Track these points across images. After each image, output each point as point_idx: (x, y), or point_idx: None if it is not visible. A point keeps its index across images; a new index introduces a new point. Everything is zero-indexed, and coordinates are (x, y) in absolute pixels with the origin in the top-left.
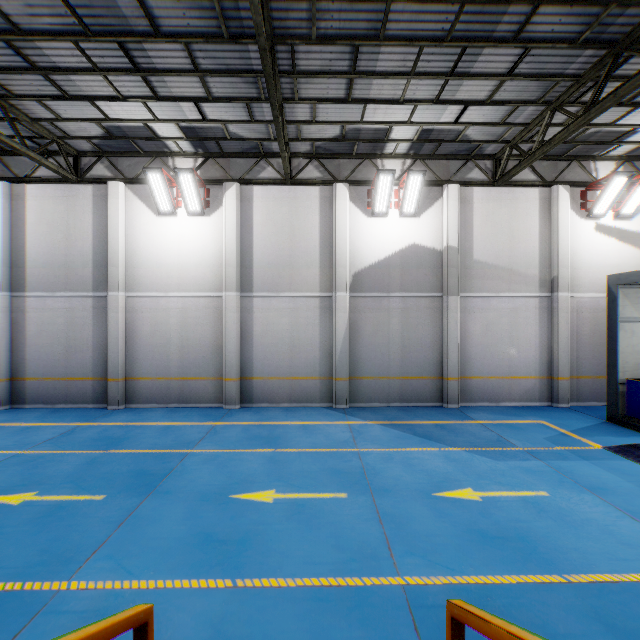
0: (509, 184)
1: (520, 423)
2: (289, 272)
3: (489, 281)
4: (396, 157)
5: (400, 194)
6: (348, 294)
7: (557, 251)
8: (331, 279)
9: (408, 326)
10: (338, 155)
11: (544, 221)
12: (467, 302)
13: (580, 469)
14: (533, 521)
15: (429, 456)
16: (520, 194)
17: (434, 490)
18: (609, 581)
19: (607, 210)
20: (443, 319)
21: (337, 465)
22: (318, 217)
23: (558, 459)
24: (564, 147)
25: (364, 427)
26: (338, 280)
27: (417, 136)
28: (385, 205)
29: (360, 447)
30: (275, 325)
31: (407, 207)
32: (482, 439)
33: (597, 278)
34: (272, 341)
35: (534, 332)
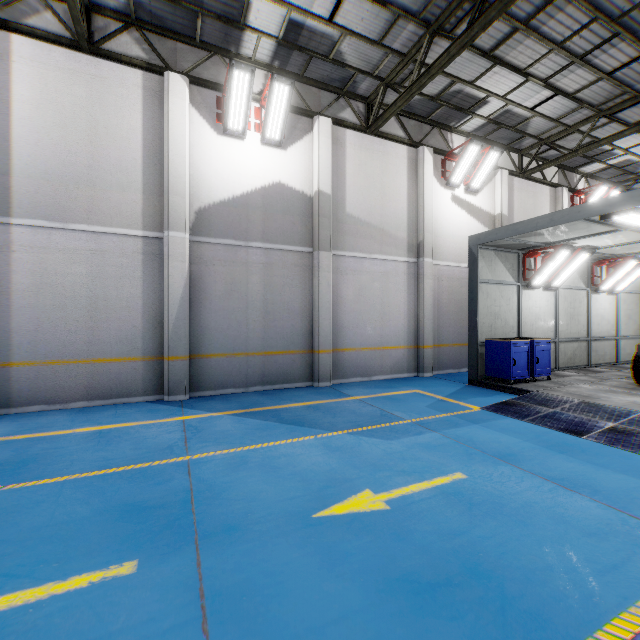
0: (381, 135)
1: (397, 394)
2: (87, 192)
3: (362, 240)
4: (257, 64)
5: (262, 114)
6: (189, 236)
7: (423, 215)
8: (162, 213)
9: (272, 287)
10: (173, 34)
11: (412, 183)
12: (340, 261)
13: (477, 435)
14: (471, 528)
15: (302, 449)
16: (391, 149)
17: (315, 507)
18: (638, 629)
19: (462, 181)
20: (314, 280)
21: (138, 495)
22: (140, 117)
23: (451, 427)
24: (430, 106)
25: (207, 421)
26: (173, 214)
27: (284, 31)
28: (242, 121)
29: (194, 452)
30: (60, 275)
31: (271, 131)
32: (365, 416)
33: (453, 248)
34: (53, 301)
35: (403, 299)
